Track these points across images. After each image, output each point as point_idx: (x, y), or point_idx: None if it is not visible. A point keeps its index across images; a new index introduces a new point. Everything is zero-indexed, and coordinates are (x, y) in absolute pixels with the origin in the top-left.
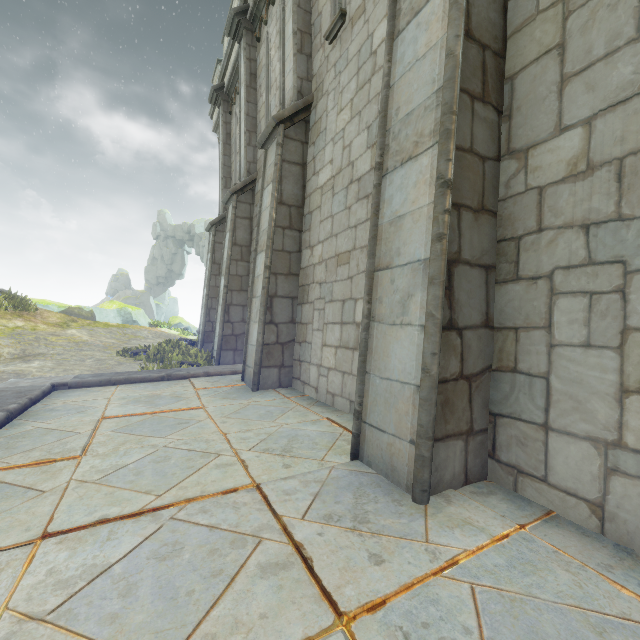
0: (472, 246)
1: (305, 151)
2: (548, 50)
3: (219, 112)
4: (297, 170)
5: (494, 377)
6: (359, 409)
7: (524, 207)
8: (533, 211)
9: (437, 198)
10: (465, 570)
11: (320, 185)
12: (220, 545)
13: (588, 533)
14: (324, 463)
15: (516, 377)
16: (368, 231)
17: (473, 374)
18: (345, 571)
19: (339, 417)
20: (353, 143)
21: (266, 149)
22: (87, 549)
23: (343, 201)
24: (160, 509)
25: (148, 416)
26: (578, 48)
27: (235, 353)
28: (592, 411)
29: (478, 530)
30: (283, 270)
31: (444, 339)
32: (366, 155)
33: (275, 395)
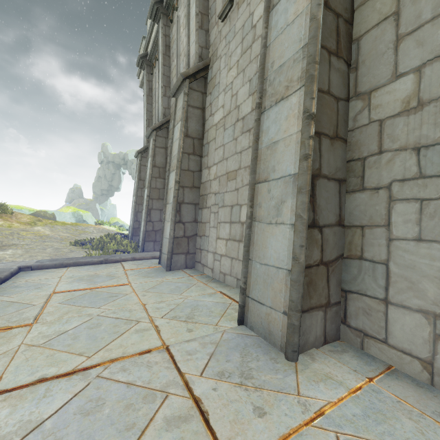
0: (329, 164)
1: (204, 99)
2: (386, 17)
3: (144, 73)
4: (198, 112)
5: (345, 263)
6: (244, 287)
7: (368, 135)
8: (375, 138)
9: (304, 127)
10: (330, 420)
11: (215, 123)
12: (134, 400)
13: (421, 384)
14: (218, 327)
15: (362, 263)
16: (250, 155)
17: (330, 261)
18: (235, 423)
19: (229, 291)
20: (239, 92)
21: (176, 97)
22: (25, 406)
23: (231, 134)
24: (89, 368)
25: (88, 291)
26: (410, 14)
27: (155, 243)
28: (423, 290)
29: (337, 384)
30: (188, 184)
31: (309, 234)
32: (248, 100)
33: (182, 274)
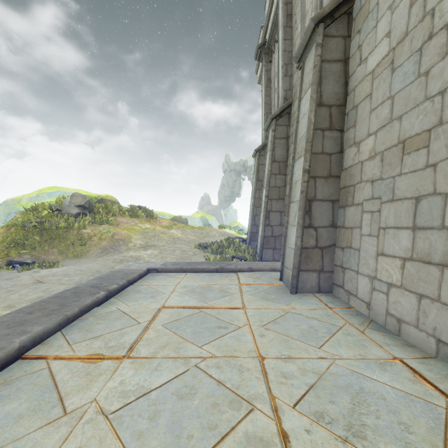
0: None
1: (347, 45)
2: None
3: (262, 65)
4: (338, 67)
5: None
6: None
7: None
8: None
9: None
10: None
11: (369, 70)
12: None
13: None
14: None
15: None
16: None
17: None
18: None
19: (422, 364)
20: None
21: (303, 61)
22: None
23: (412, 70)
24: None
25: (196, 311)
26: None
27: (274, 251)
28: None
29: None
30: (322, 173)
31: None
32: None
33: (315, 302)
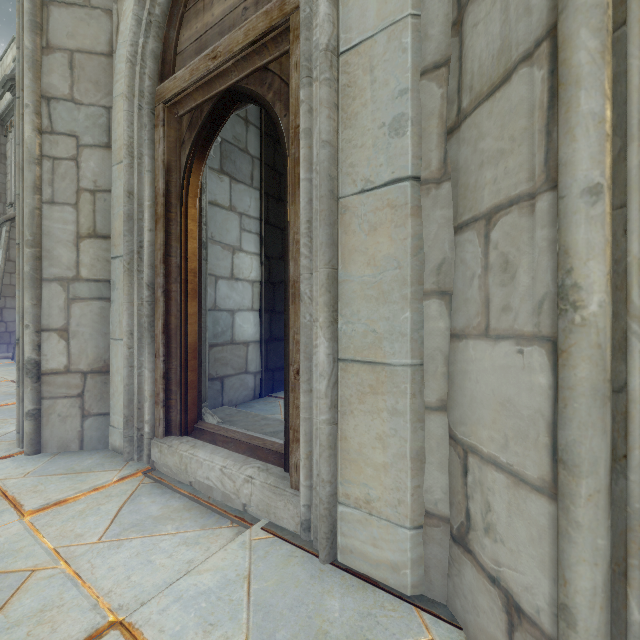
0: None
1: None
2: None
3: None
4: None
5: None
6: None
7: None
8: None
9: None
10: None
11: None
12: None
13: None
14: None
15: None
16: None
17: None
18: None
19: None
20: None
21: None
22: None
23: None
24: None
25: None
26: None
27: (9, 346)
28: None
29: None
30: None
31: None
32: None
33: None
